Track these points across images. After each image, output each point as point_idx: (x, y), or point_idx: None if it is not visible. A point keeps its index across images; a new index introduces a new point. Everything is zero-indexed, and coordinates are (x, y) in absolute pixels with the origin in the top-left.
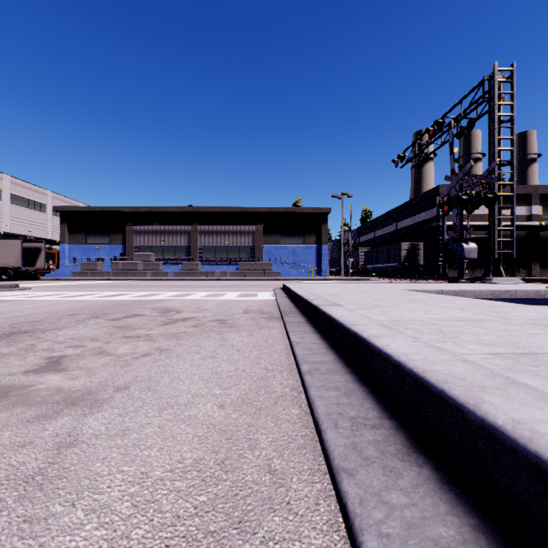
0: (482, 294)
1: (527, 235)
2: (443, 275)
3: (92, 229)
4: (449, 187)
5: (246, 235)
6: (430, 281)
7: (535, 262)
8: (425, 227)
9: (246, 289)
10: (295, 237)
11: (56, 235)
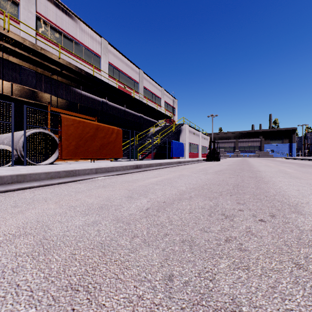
0: None
1: None
2: None
3: None
4: None
5: (257, 142)
6: None
7: None
8: None
9: None
10: (277, 140)
11: None
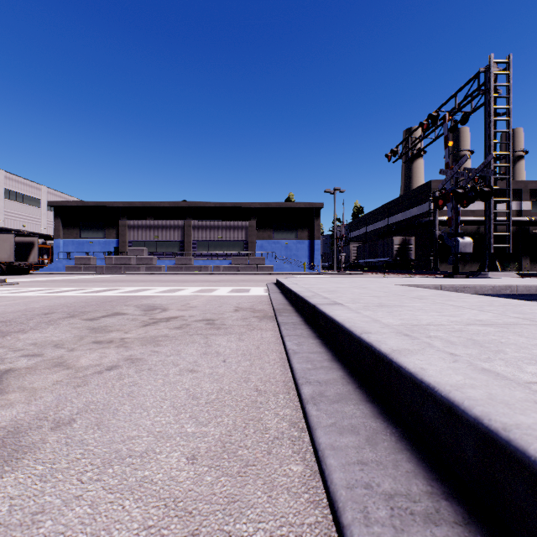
0: (482, 290)
1: (516, 230)
2: (434, 269)
3: (87, 224)
4: (444, 181)
5: (239, 229)
6: (423, 275)
7: (525, 257)
8: (416, 222)
9: (238, 284)
10: (288, 232)
11: (51, 230)
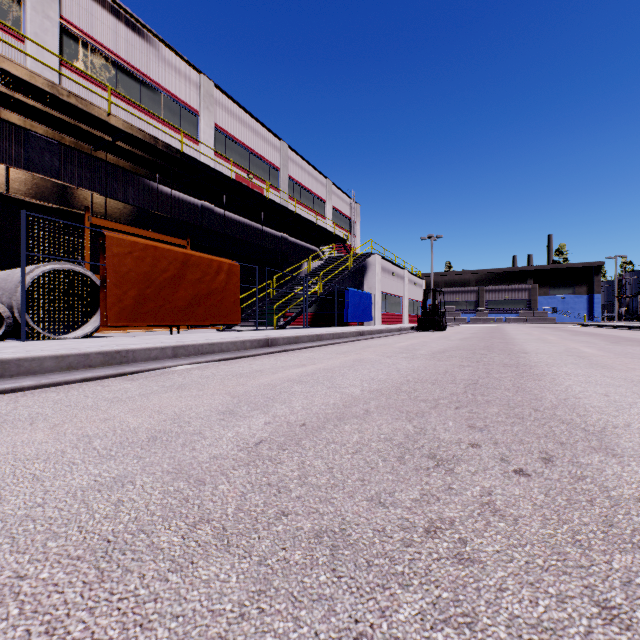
0: None
1: None
2: None
3: None
4: None
5: (522, 291)
6: None
7: None
8: None
9: None
10: (564, 288)
11: None
